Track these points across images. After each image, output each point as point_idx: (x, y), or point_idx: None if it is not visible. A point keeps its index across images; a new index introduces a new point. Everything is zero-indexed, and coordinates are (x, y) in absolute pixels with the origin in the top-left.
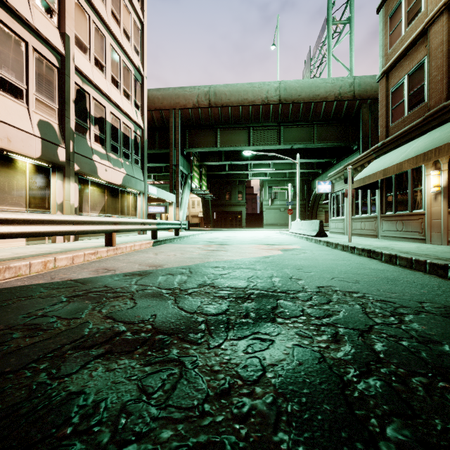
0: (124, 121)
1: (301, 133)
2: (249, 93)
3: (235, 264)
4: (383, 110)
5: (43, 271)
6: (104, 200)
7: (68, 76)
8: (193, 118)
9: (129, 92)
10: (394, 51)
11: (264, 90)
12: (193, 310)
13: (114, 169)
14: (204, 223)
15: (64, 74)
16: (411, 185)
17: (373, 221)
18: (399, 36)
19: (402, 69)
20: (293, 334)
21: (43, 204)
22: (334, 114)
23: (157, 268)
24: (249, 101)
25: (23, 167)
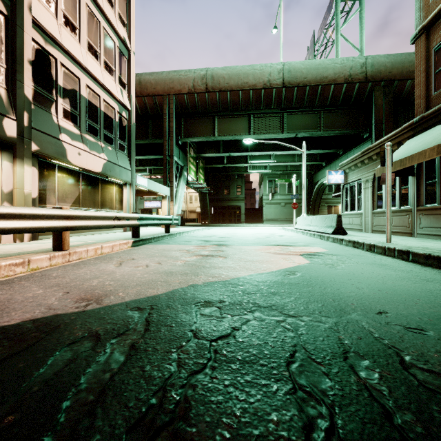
0: (106, 99)
1: (307, 121)
2: (250, 76)
3: (243, 293)
4: (421, 77)
5: None
6: (78, 190)
7: (21, 28)
8: (189, 104)
9: (112, 66)
10: None
11: (266, 72)
12: None
13: (90, 154)
14: (202, 218)
15: (14, 24)
16: None
17: (404, 216)
18: None
19: None
20: None
21: None
22: (343, 99)
23: (88, 306)
24: (250, 85)
25: None
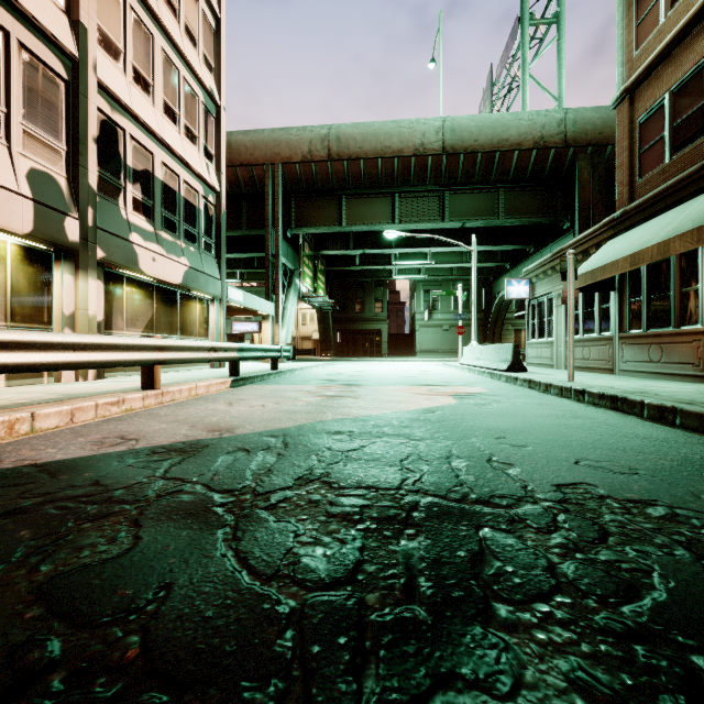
0: (187, 180)
1: (479, 203)
2: (394, 138)
3: (374, 426)
4: (624, 156)
5: (5, 439)
6: (151, 309)
7: (85, 97)
8: (303, 179)
9: (195, 131)
10: (644, 53)
11: (417, 132)
12: (270, 566)
13: (168, 259)
14: (322, 349)
15: (77, 91)
16: (678, 283)
17: (604, 346)
18: (654, 27)
19: (660, 84)
20: (563, 686)
21: (40, 315)
22: (532, 172)
23: (223, 434)
24: (394, 150)
25: (0, 250)
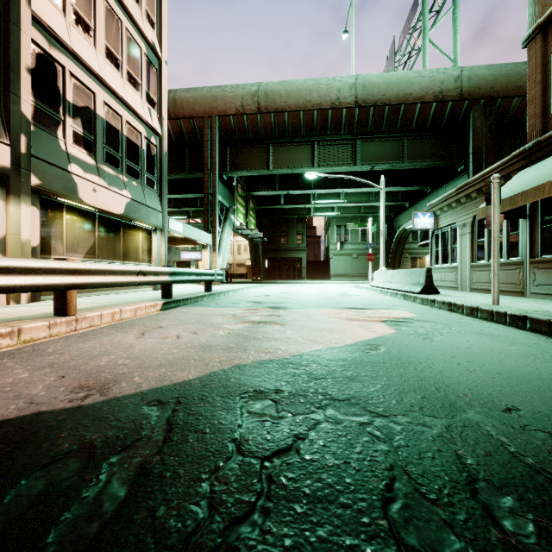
0: (129, 121)
1: (386, 150)
2: (314, 93)
3: (309, 378)
4: (536, 90)
5: None
6: (93, 236)
7: (16, 26)
8: (236, 129)
9: (138, 78)
10: None
11: (334, 88)
12: None
13: (109, 190)
14: (253, 273)
15: (8, 20)
16: None
17: (513, 270)
18: None
19: None
20: None
21: None
22: (432, 122)
23: (86, 398)
24: (314, 104)
25: None
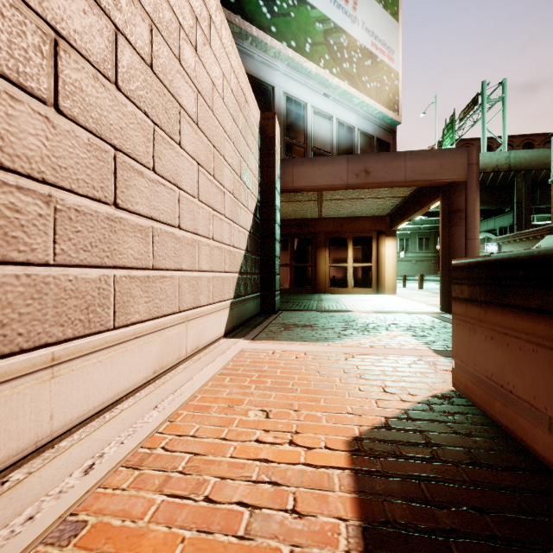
0: None
1: None
2: None
3: None
4: None
5: None
6: None
7: None
8: None
9: None
10: None
11: None
12: None
13: None
14: None
15: None
16: None
17: None
18: None
19: None
20: None
21: None
22: (490, 182)
23: None
24: None
25: None
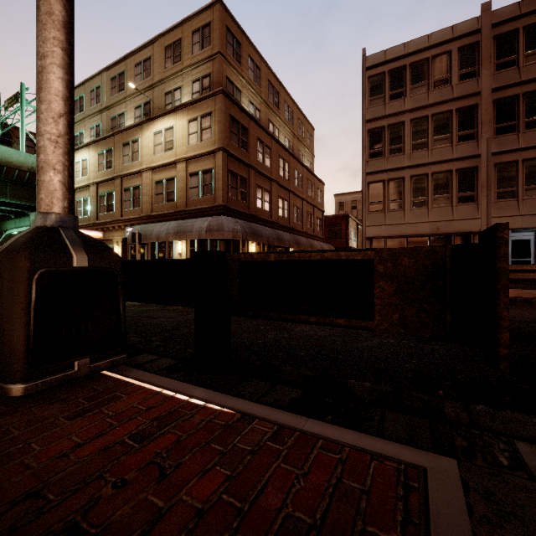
0: None
1: None
2: None
3: None
4: None
5: None
6: None
7: None
8: None
9: None
10: None
11: None
12: None
13: None
14: None
15: None
16: None
17: None
18: None
19: None
20: None
21: None
22: (28, 181)
23: None
24: None
25: None
